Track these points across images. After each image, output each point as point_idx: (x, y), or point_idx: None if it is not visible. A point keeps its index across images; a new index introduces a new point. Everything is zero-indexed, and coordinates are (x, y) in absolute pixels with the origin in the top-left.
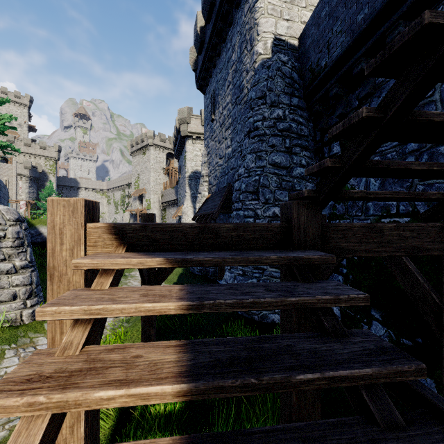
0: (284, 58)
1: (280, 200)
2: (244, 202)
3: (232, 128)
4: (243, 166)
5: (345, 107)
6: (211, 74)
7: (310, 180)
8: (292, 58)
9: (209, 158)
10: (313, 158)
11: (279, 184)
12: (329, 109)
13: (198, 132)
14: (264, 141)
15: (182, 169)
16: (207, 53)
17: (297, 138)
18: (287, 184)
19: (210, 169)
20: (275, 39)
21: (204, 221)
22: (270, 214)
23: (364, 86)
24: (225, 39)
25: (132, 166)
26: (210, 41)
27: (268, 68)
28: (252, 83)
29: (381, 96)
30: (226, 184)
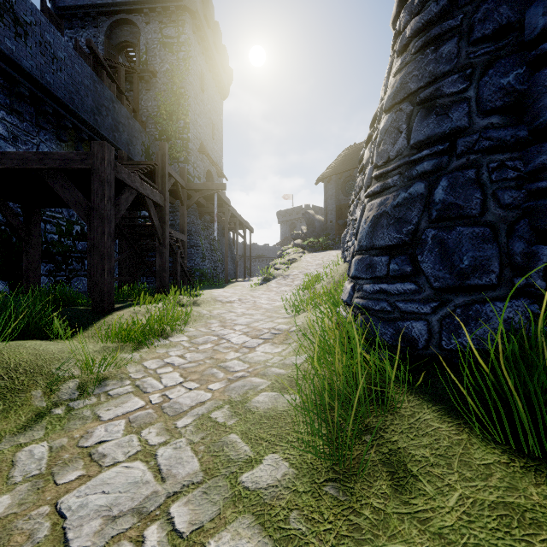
0: None
1: None
2: None
3: None
4: None
5: None
6: None
7: None
8: None
9: None
10: None
11: None
12: None
13: None
14: None
15: None
16: None
17: None
18: None
19: None
20: None
21: None
22: None
23: None
24: None
25: None
26: None
27: None
28: None
29: None
30: None
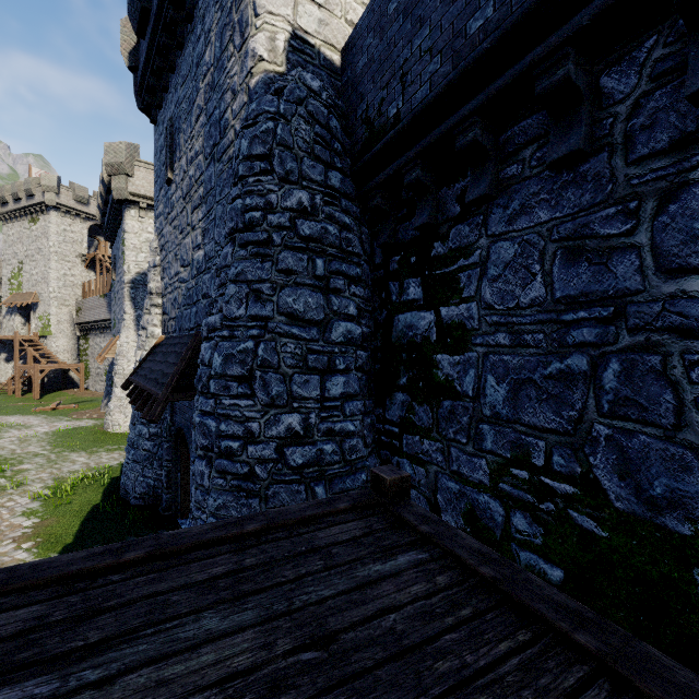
0: (314, 82)
1: (304, 398)
2: (220, 400)
3: (204, 209)
4: (220, 310)
5: (435, 211)
6: (167, 85)
7: (364, 344)
8: (329, 88)
9: (163, 258)
10: (369, 298)
11: (303, 359)
12: (401, 209)
13: (151, 195)
14: (269, 259)
15: (119, 265)
16: (155, 37)
17: (340, 257)
18: (319, 359)
19: (165, 282)
20: (295, 37)
21: (139, 407)
22: (282, 433)
23: (476, 178)
24: (191, 15)
25: (4, 242)
26: (161, 11)
27: (278, 94)
28: (243, 120)
29: (512, 206)
30: (194, 324)
